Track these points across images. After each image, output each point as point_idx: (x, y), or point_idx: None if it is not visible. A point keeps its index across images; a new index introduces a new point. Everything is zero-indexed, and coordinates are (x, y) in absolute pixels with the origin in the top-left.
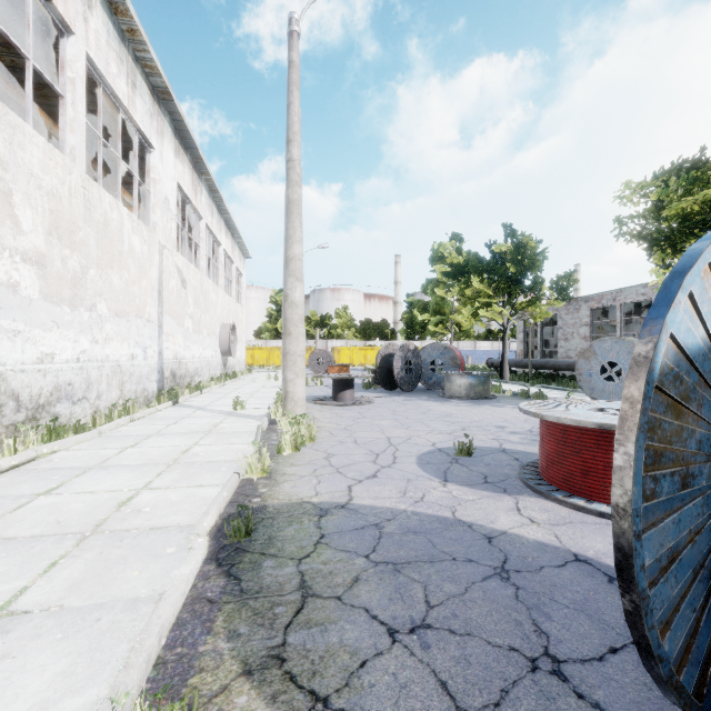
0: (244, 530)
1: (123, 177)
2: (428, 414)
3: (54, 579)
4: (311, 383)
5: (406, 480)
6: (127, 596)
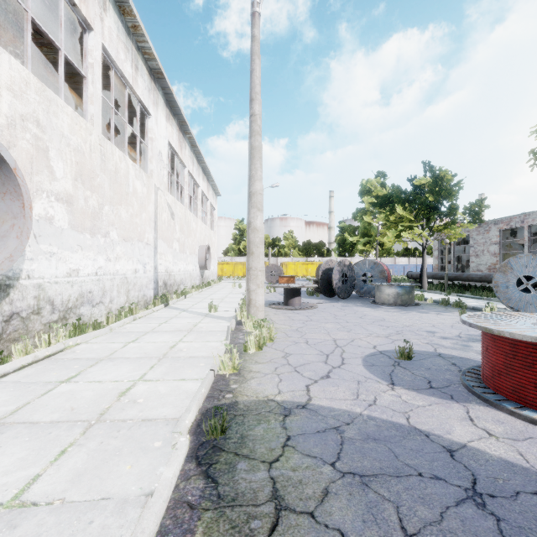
0: (220, 428)
1: (131, 139)
2: (364, 319)
3: (62, 468)
4: (266, 291)
5: (356, 382)
6: (118, 492)
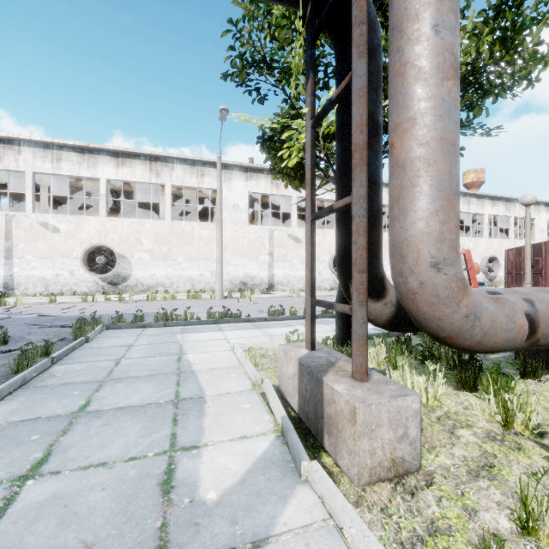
0: None
1: None
2: None
3: None
4: None
5: None
6: None
